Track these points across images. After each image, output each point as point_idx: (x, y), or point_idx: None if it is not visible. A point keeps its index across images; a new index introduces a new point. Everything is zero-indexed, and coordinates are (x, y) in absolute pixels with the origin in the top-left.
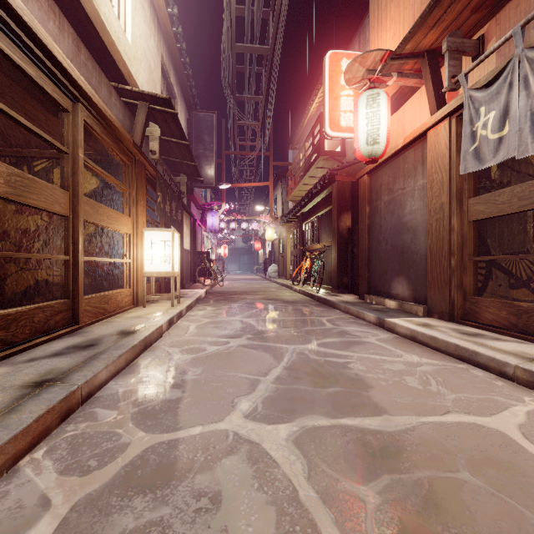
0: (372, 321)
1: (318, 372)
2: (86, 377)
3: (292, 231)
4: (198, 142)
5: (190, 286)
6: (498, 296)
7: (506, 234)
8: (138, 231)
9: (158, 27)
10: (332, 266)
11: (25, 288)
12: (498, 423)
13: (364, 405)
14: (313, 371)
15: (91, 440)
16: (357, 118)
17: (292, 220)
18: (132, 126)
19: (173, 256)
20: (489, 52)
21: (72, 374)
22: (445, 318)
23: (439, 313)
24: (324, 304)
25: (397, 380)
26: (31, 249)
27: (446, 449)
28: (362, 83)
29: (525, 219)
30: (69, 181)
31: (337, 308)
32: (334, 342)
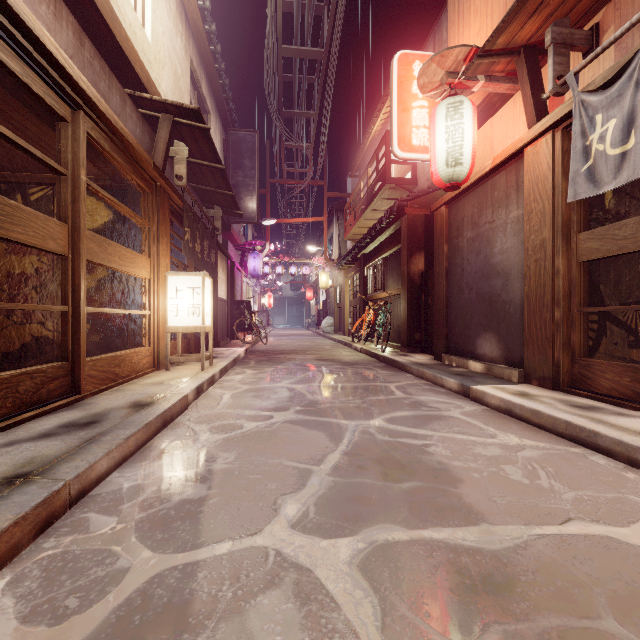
0: (453, 389)
1: (388, 459)
2: (77, 469)
3: (351, 276)
4: (237, 167)
5: (227, 344)
6: (614, 357)
7: (624, 279)
8: (159, 275)
9: (187, 25)
10: (401, 319)
11: (18, 346)
12: None
13: (453, 509)
14: (382, 458)
15: (75, 563)
16: (434, 133)
17: (351, 263)
18: (152, 145)
19: (204, 307)
20: (608, 43)
21: (59, 464)
22: (548, 385)
23: (539, 379)
24: (391, 366)
25: (494, 470)
26: (26, 298)
27: (576, 579)
28: (440, 90)
29: None
30: (68, 210)
31: (408, 371)
32: (406, 417)
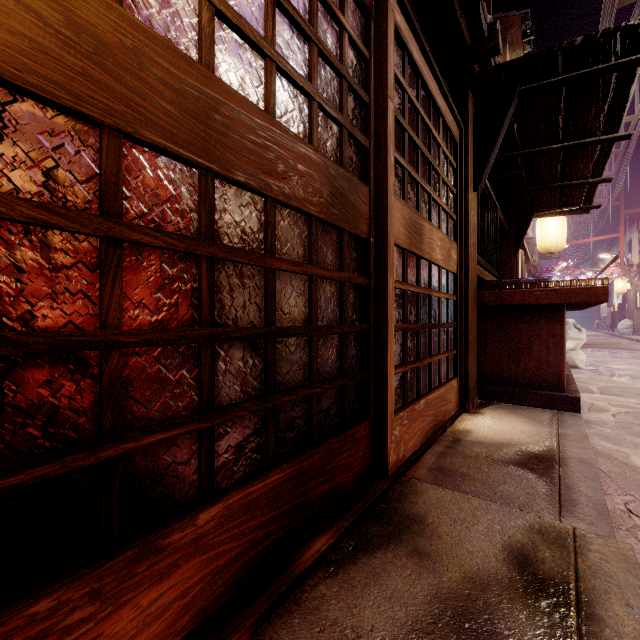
0: None
1: None
2: None
3: None
4: None
5: None
6: None
7: None
8: None
9: None
10: None
11: None
12: None
13: None
14: None
15: None
16: None
17: None
18: None
19: None
20: None
21: None
22: None
23: None
24: None
25: None
26: None
27: None
28: None
29: None
30: None
31: None
32: None
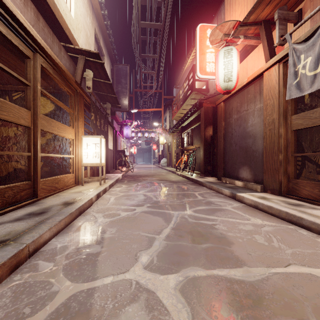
0: (227, 195)
1: (195, 231)
2: (33, 237)
3: (175, 138)
4: (118, 83)
5: (113, 172)
6: (309, 179)
7: (315, 139)
8: (78, 137)
9: (92, 11)
10: (200, 159)
11: (7, 173)
12: None
13: (229, 258)
14: (191, 231)
15: (30, 288)
16: (218, 65)
17: (175, 131)
18: (75, 71)
19: (101, 153)
20: (307, 18)
21: (24, 235)
22: (276, 193)
23: (271, 190)
24: (196, 183)
25: (249, 237)
26: (11, 149)
27: (295, 297)
28: (221, 43)
29: None
30: (31, 104)
31: (204, 186)
32: (204, 209)
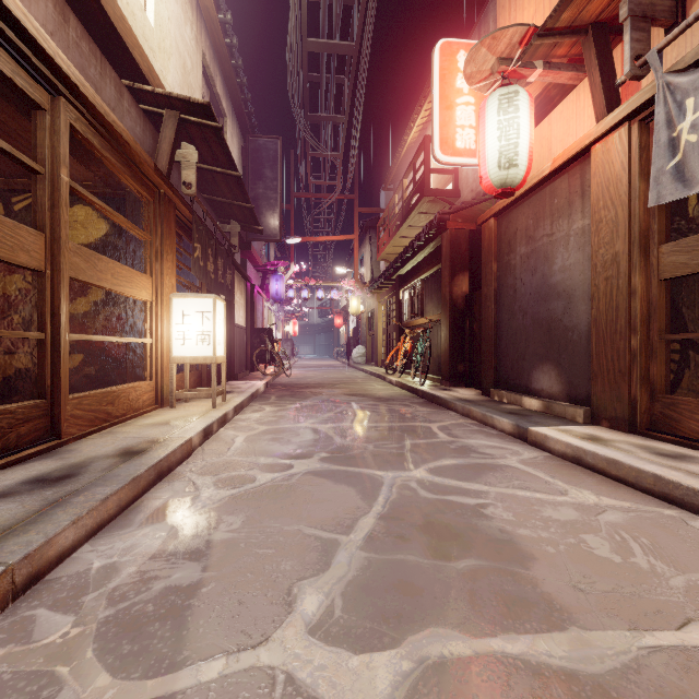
0: (507, 430)
1: (436, 525)
2: (28, 547)
3: (385, 301)
4: (257, 178)
5: (245, 376)
6: (698, 394)
7: None
8: (163, 298)
9: (198, 12)
10: (442, 348)
11: None
12: None
13: (528, 603)
14: (427, 523)
15: None
16: (484, 130)
17: (385, 286)
18: (156, 147)
19: (215, 334)
20: None
21: (5, 539)
22: (622, 427)
23: (610, 419)
24: (431, 402)
25: (573, 542)
26: (8, 324)
27: None
28: (490, 80)
29: None
30: (45, 217)
31: (451, 408)
32: (454, 466)
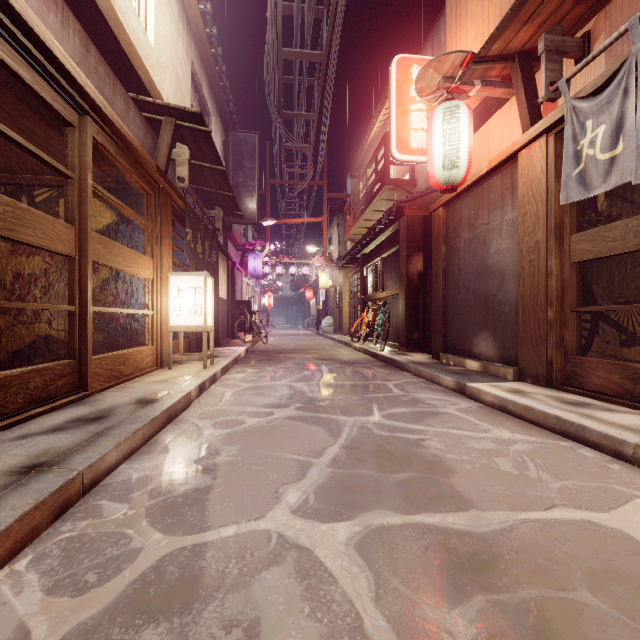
0: (450, 386)
1: (385, 452)
2: (90, 460)
3: (351, 277)
4: (237, 168)
5: (227, 343)
6: (606, 356)
7: (616, 279)
8: (162, 276)
9: (188, 28)
10: (400, 319)
11: (24, 345)
12: (620, 521)
13: (445, 497)
14: (378, 451)
15: (91, 544)
16: (431, 137)
17: (351, 263)
18: (155, 147)
19: (206, 306)
20: (598, 52)
21: (72, 455)
22: (541, 383)
23: (533, 376)
24: (390, 365)
25: (485, 462)
26: (31, 298)
27: (556, 557)
28: (437, 94)
29: (639, 261)
30: (75, 213)
31: (406, 370)
32: (403, 413)
